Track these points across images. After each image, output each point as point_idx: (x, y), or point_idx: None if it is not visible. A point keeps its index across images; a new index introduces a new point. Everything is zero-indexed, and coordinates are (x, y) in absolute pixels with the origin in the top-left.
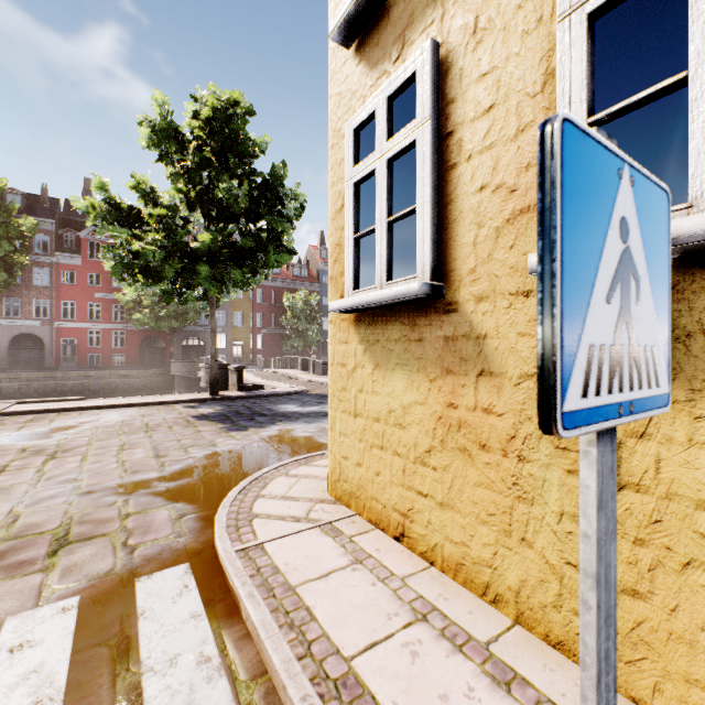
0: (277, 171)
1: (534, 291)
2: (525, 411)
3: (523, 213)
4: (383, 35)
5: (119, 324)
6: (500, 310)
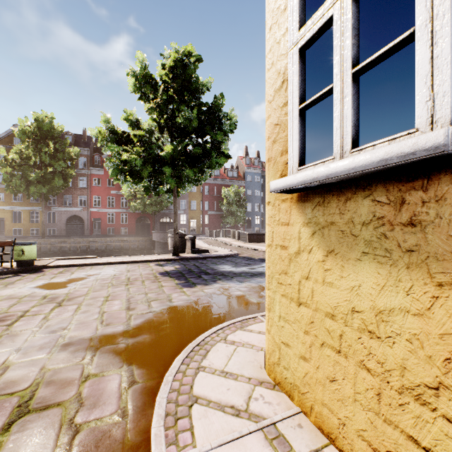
0: (217, 100)
1: None
2: None
3: None
4: None
5: (124, 209)
6: None
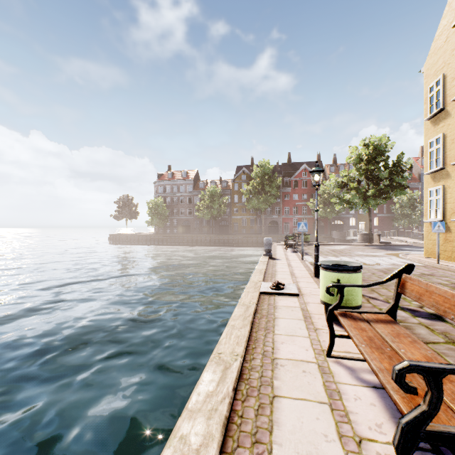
0: (399, 158)
1: (454, 222)
2: (454, 236)
3: (453, 213)
4: (435, 177)
5: (304, 215)
6: (451, 224)
